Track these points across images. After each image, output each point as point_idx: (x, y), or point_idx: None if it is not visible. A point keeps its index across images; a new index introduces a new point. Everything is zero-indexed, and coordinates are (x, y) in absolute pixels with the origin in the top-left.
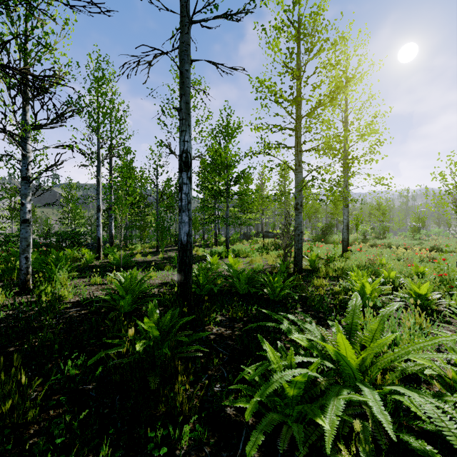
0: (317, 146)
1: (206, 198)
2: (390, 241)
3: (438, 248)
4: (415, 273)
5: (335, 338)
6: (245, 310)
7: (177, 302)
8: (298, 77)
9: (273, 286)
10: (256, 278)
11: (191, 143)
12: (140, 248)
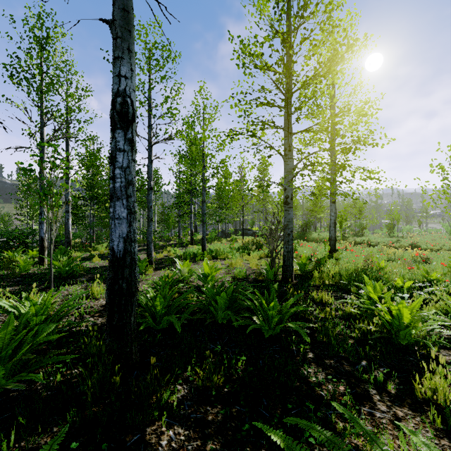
0: (310, 127)
1: (182, 193)
2: (370, 239)
3: (416, 245)
4: (427, 280)
5: (406, 450)
6: (226, 368)
7: (99, 367)
8: (288, 43)
9: (267, 314)
10: (242, 302)
11: (133, 82)
12: (104, 248)
